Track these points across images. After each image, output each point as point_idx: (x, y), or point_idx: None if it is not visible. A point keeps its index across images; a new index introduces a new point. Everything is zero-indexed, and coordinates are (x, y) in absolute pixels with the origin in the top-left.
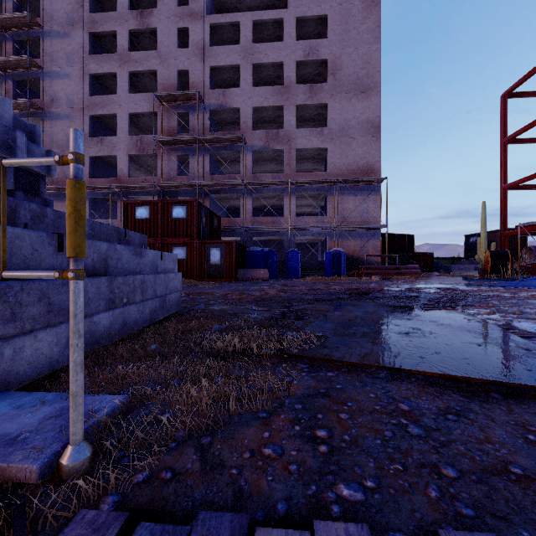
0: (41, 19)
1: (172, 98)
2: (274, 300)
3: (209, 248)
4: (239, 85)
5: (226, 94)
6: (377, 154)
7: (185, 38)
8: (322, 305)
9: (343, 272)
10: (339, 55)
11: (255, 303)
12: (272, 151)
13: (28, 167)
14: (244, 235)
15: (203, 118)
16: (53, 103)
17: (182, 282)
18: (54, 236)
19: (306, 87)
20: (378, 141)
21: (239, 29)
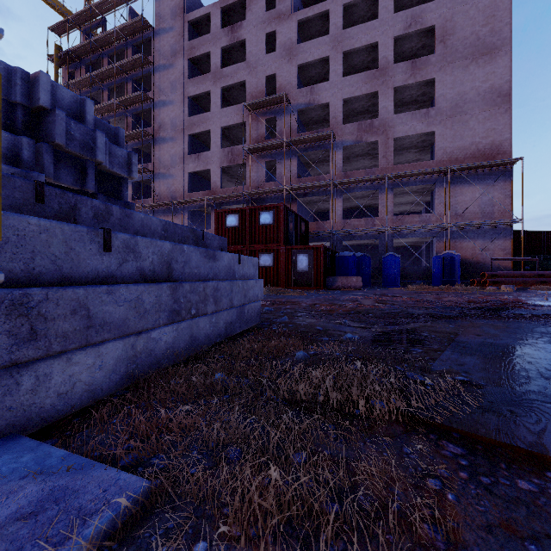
0: (152, 57)
1: (259, 105)
2: (371, 313)
3: (296, 254)
4: (327, 79)
5: (314, 90)
6: (506, 130)
7: (272, 43)
8: (441, 323)
9: (458, 280)
10: (451, 17)
11: (348, 317)
12: (365, 144)
13: (110, 170)
14: (333, 240)
15: (290, 120)
16: (160, 129)
17: (268, 290)
18: (97, 232)
19: (406, 64)
20: (508, 113)
21: (328, 19)
